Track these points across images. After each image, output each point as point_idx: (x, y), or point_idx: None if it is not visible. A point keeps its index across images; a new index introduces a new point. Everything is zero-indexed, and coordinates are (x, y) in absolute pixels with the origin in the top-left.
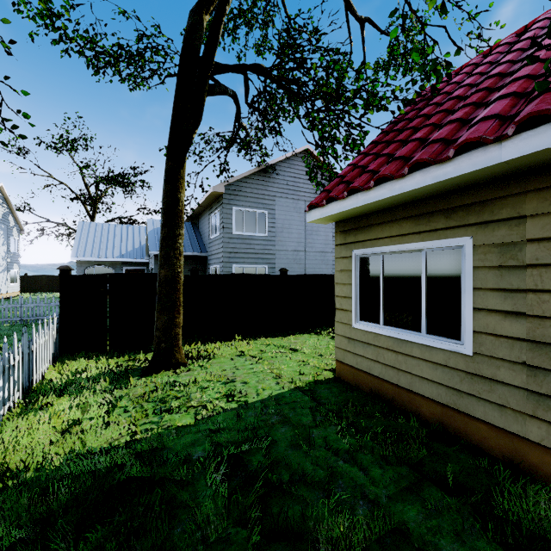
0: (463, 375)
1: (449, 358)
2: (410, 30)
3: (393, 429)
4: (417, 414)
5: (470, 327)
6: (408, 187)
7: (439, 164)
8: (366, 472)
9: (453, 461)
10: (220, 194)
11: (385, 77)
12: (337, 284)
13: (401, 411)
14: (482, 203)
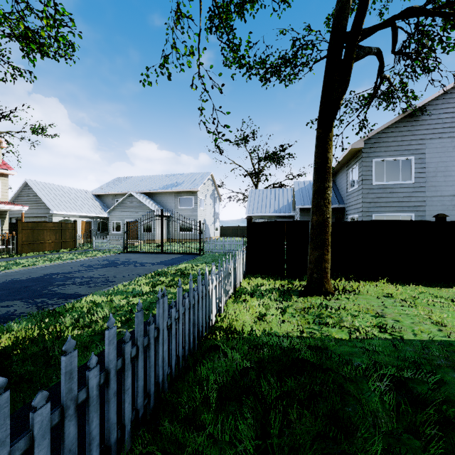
0: None
1: None
2: None
3: None
4: None
5: None
6: None
7: None
8: None
9: None
10: (359, 149)
11: None
12: None
13: None
14: None
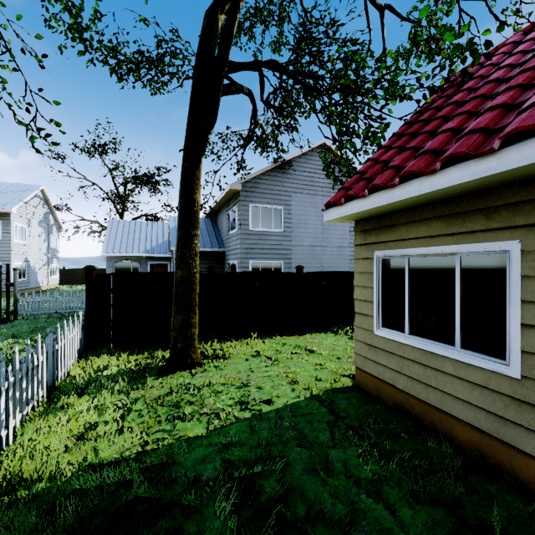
0: (508, 401)
1: (490, 379)
2: (433, 14)
3: (423, 455)
4: (450, 438)
5: (517, 346)
6: (440, 184)
7: (480, 157)
8: (393, 512)
9: (498, 503)
10: (237, 191)
11: (405, 65)
12: (357, 287)
13: (430, 432)
14: (533, 202)
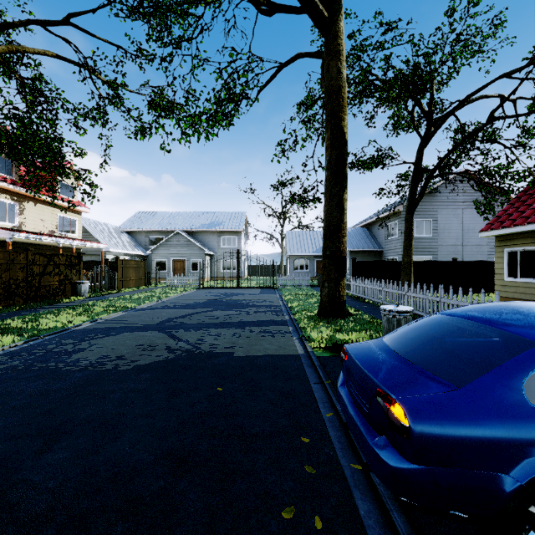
0: None
1: None
2: None
3: None
4: None
5: None
6: (526, 229)
7: None
8: None
9: None
10: (399, 211)
11: None
12: (496, 263)
13: None
14: None
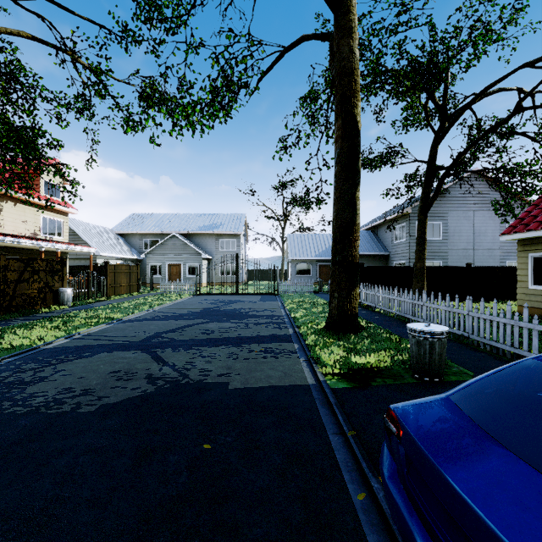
0: None
1: None
2: None
3: None
4: None
5: None
6: None
7: None
8: None
9: None
10: (407, 214)
11: None
12: (518, 269)
13: None
14: None
